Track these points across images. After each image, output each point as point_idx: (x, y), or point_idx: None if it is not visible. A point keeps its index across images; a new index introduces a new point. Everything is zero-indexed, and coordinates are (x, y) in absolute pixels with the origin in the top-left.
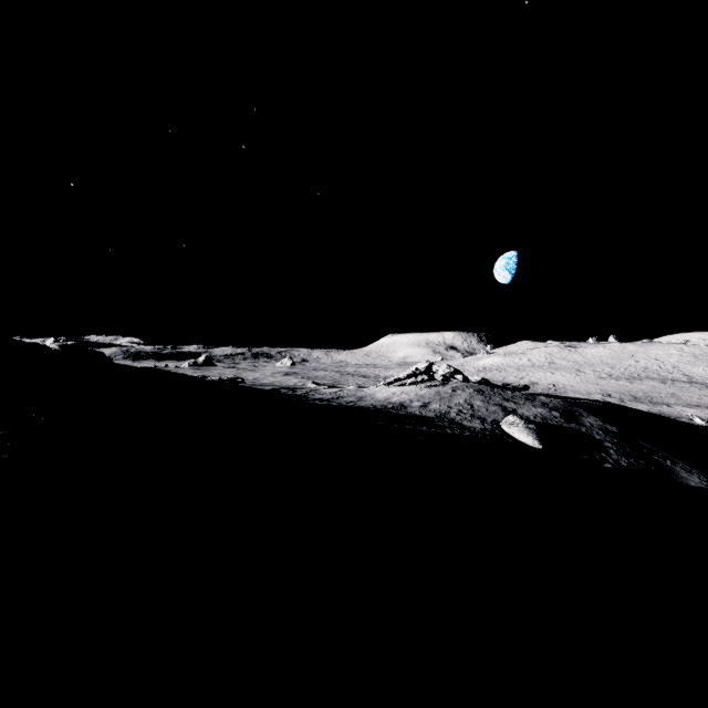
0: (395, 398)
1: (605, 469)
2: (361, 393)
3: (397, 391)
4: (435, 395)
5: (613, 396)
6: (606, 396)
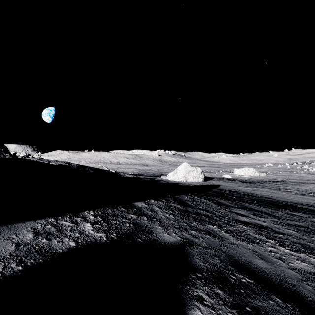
0: None
1: None
2: None
3: None
4: None
5: None
6: None
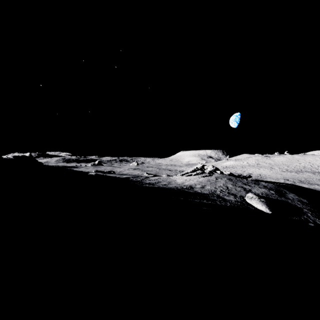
0: (187, 183)
1: (310, 227)
2: (169, 179)
3: (187, 178)
4: (207, 181)
5: (289, 180)
6: (286, 180)
